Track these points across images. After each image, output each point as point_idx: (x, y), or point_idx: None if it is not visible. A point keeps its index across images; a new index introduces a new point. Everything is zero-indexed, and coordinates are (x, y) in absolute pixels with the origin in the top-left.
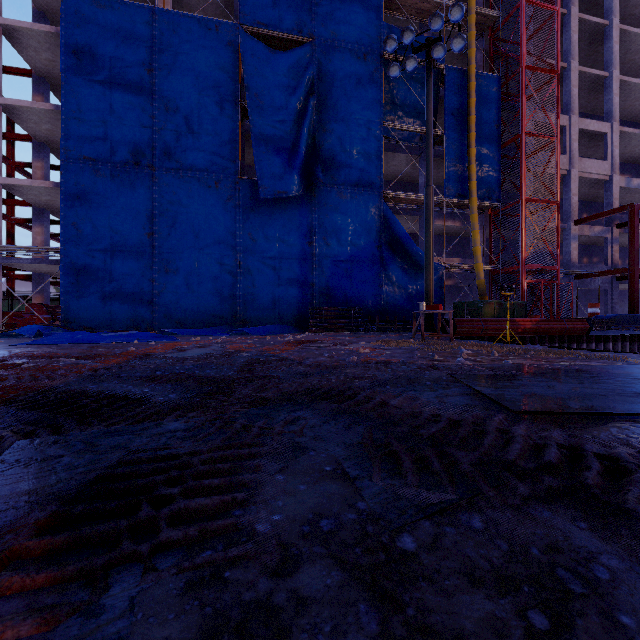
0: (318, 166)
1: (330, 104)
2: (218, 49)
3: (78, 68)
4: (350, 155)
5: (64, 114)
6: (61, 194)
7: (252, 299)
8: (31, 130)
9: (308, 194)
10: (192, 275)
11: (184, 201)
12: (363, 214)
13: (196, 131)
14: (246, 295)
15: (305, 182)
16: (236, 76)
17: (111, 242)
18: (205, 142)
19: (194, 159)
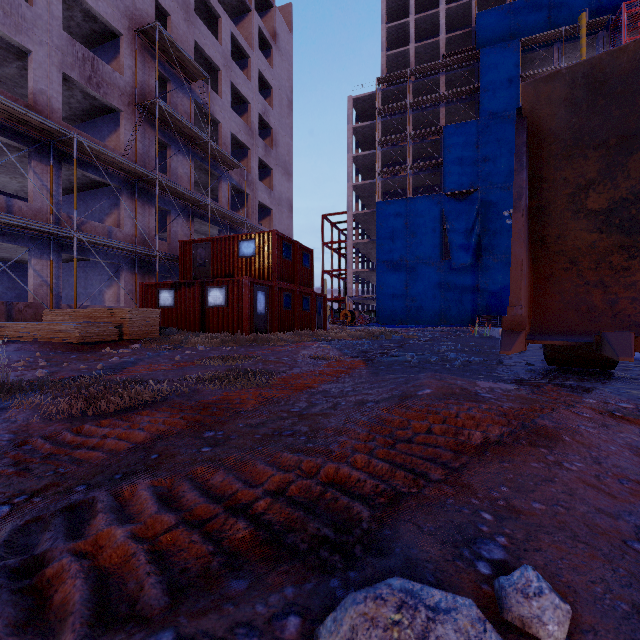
0: (481, 250)
1: (488, 217)
2: (433, 207)
3: (381, 229)
4: (499, 240)
5: (377, 247)
6: (376, 276)
7: (448, 312)
8: (357, 246)
9: (476, 262)
10: (422, 303)
11: (419, 273)
12: (507, 268)
13: (424, 243)
14: (446, 310)
15: (474, 257)
16: (441, 216)
17: (392, 292)
18: (428, 247)
19: (423, 255)
